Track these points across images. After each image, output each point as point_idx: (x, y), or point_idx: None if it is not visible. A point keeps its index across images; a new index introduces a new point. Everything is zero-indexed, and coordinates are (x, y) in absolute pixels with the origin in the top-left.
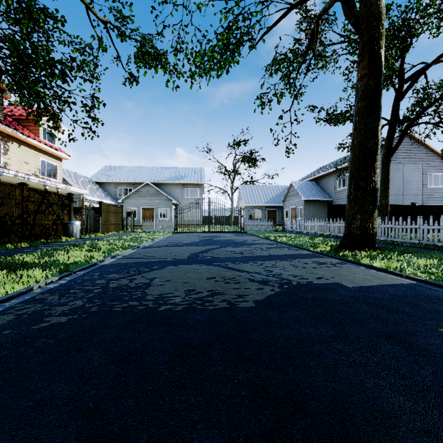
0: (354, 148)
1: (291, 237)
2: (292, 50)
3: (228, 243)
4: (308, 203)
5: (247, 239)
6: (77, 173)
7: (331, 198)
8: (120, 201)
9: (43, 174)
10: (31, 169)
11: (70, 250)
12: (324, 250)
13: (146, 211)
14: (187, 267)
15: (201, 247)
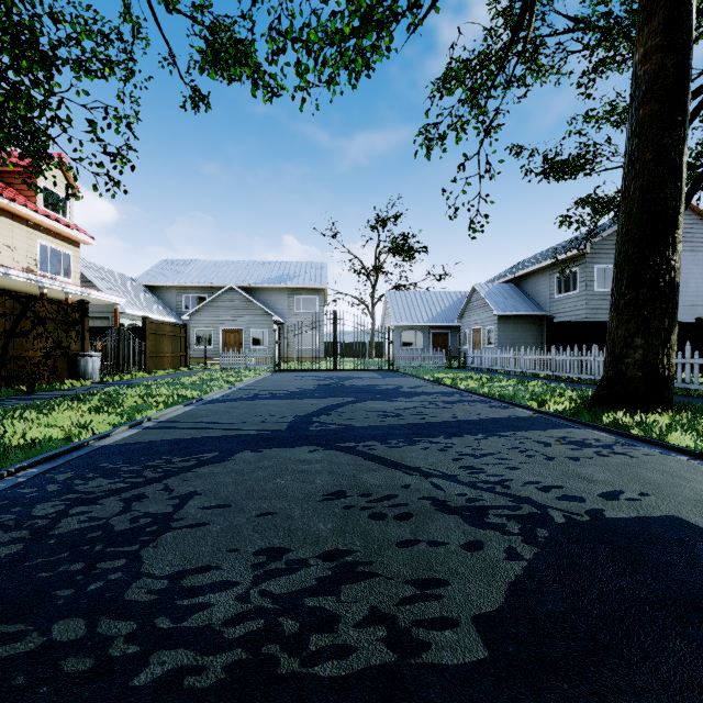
0: (629, 202)
1: (483, 379)
2: (479, 52)
3: (370, 393)
4: (504, 321)
5: (402, 383)
6: (113, 270)
7: (544, 311)
8: (185, 317)
9: (45, 268)
10: (20, 259)
11: (55, 410)
12: (566, 411)
13: (229, 334)
14: (281, 456)
15: (319, 401)
